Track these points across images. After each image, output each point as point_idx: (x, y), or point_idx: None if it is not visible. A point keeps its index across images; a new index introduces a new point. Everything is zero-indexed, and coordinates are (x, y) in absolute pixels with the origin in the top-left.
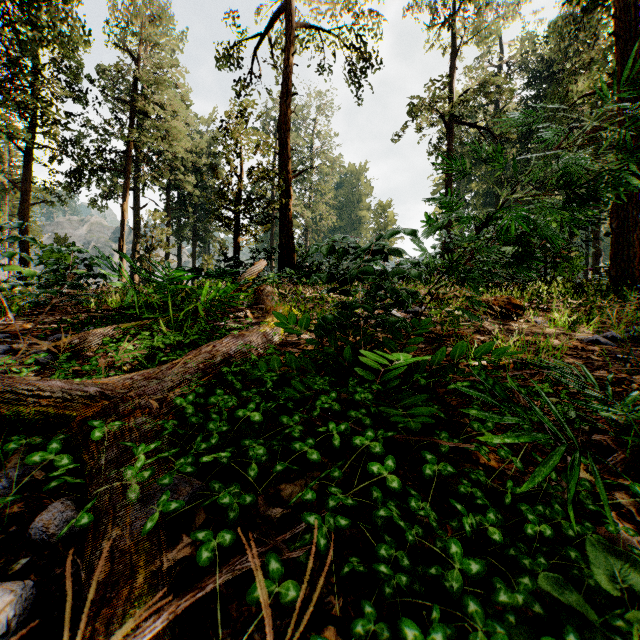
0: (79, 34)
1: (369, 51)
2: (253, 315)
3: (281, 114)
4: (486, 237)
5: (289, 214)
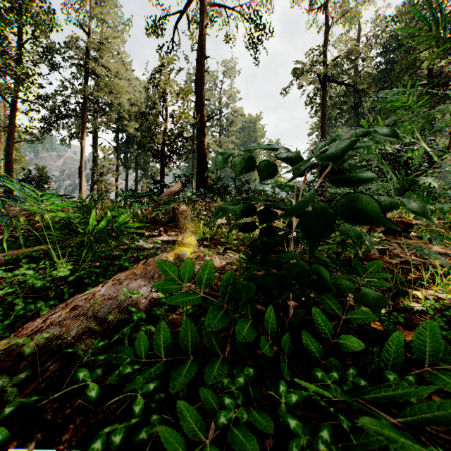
0: (46, 13)
1: (264, 26)
2: (166, 233)
3: (198, 73)
4: (362, 164)
5: (204, 148)
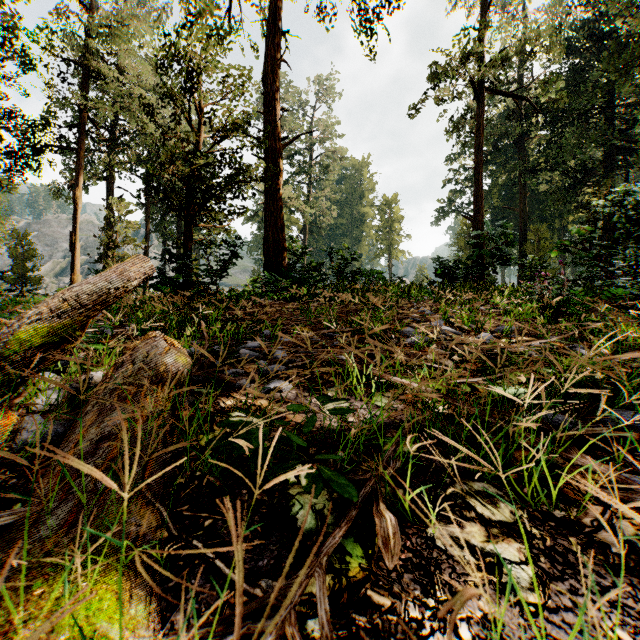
0: None
1: None
2: None
3: (267, 59)
4: None
5: (278, 196)
